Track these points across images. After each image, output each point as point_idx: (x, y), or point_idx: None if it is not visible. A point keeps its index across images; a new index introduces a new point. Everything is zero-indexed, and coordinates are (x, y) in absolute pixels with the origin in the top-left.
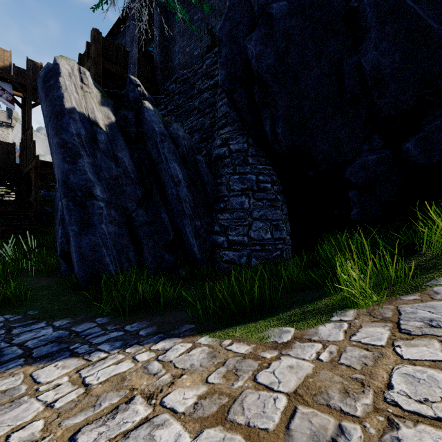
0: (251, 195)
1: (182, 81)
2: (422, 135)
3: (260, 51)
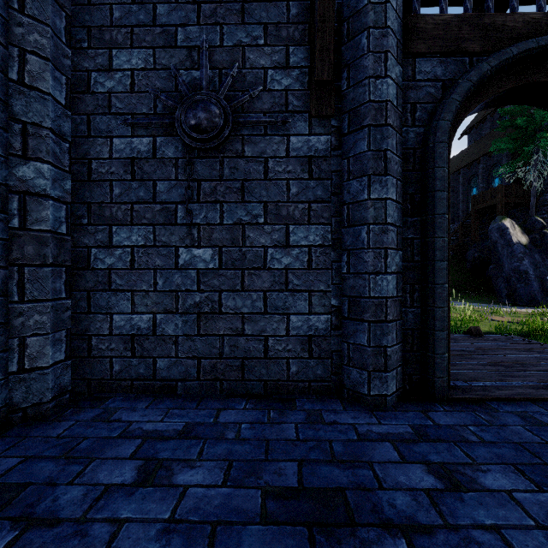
0: None
1: None
2: None
3: None
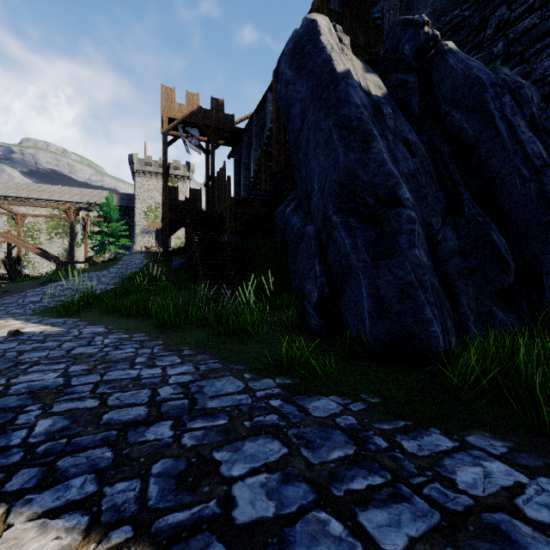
0: None
1: (450, 31)
2: None
3: None
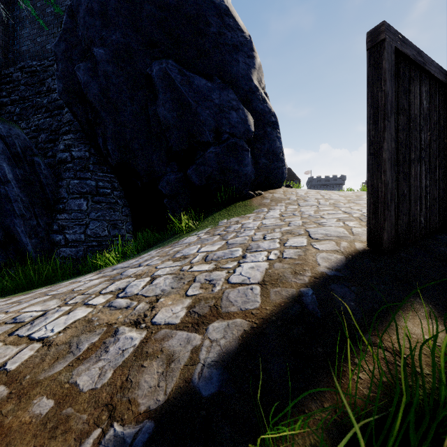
0: (90, 198)
1: (30, 73)
2: (196, 166)
3: (87, 80)
